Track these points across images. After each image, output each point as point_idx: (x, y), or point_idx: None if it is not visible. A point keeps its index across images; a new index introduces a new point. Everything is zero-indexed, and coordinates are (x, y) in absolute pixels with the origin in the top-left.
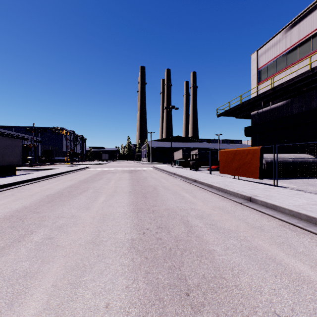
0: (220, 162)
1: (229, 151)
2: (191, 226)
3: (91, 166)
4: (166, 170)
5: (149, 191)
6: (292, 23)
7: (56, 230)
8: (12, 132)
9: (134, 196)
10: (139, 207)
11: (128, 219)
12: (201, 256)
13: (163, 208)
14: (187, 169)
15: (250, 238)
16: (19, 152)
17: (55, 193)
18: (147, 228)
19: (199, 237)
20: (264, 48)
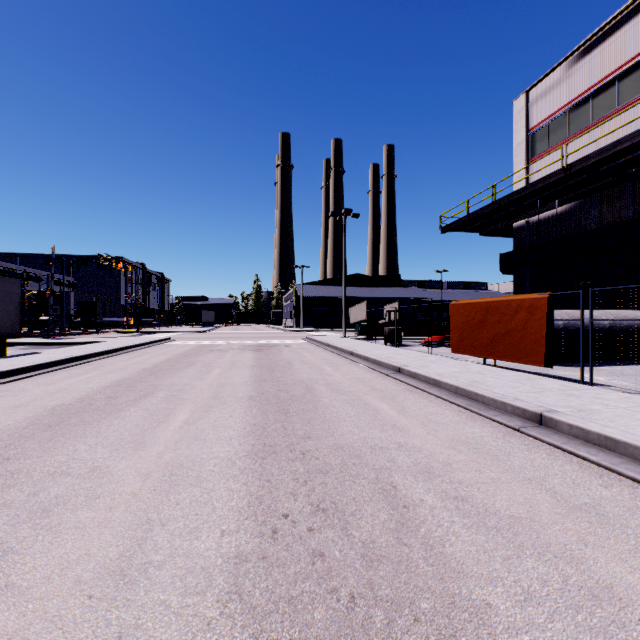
0: (452, 328)
1: (472, 304)
2: (406, 505)
3: (176, 337)
4: (333, 344)
5: (296, 396)
6: (604, 29)
7: (29, 522)
8: (14, 267)
9: (260, 409)
10: (268, 442)
11: (235, 479)
12: (453, 634)
13: (329, 445)
14: (379, 343)
15: (580, 551)
16: (13, 307)
17: (74, 401)
18: (286, 511)
19: (432, 545)
20: (542, 86)
